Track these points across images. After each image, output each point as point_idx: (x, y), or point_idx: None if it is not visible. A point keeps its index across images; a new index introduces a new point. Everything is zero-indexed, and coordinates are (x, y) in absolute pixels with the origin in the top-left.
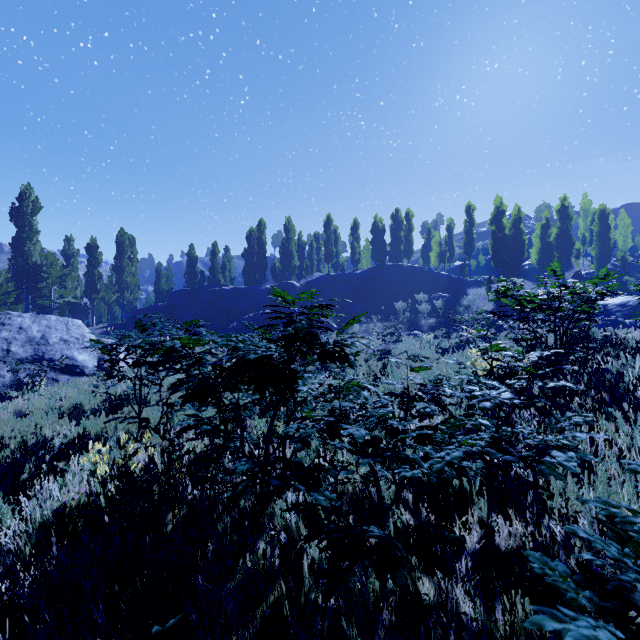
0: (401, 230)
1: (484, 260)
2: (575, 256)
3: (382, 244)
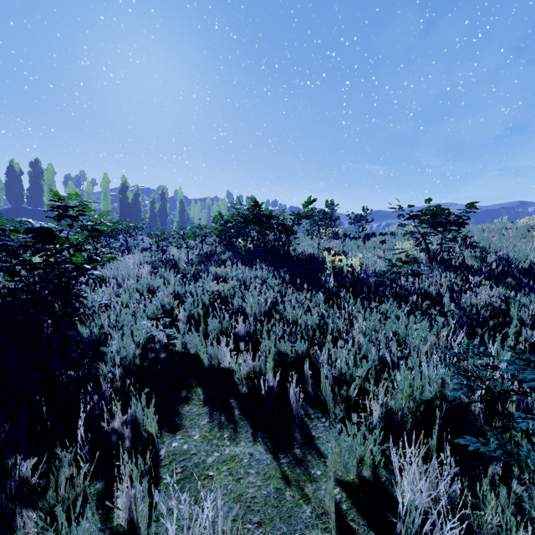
0: (42, 179)
1: (118, 217)
2: (171, 223)
3: (20, 188)
